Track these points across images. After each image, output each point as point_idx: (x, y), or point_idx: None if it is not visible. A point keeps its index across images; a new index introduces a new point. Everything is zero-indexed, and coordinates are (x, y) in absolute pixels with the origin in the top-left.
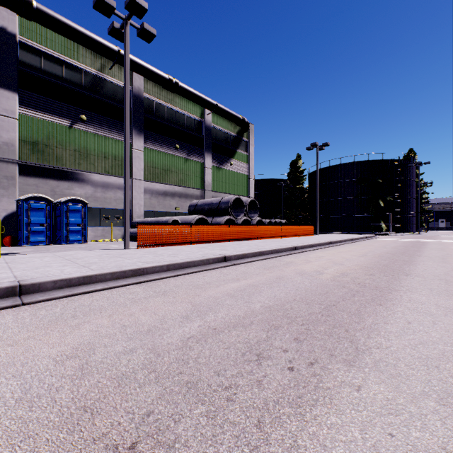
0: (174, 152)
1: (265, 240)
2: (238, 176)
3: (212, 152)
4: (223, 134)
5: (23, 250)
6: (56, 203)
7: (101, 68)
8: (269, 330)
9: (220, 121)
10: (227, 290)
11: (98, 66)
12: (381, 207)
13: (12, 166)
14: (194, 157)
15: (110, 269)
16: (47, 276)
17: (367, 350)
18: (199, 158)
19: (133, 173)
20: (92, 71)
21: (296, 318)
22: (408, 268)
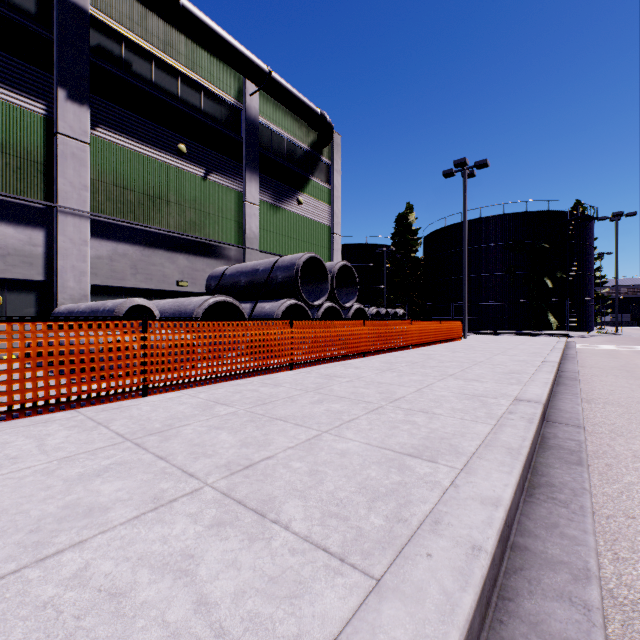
0: (174, 160)
1: (386, 358)
2: (313, 227)
3: (262, 174)
4: (283, 143)
5: None
6: None
7: None
8: None
9: (278, 115)
10: None
11: None
12: (546, 290)
13: None
14: (222, 178)
15: None
16: None
17: None
18: (234, 181)
19: (58, 193)
20: None
21: None
22: None
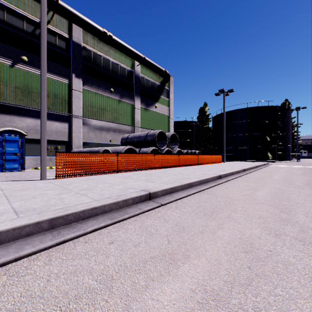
0: (109, 94)
1: (186, 167)
2: (161, 116)
3: (141, 96)
4: (149, 83)
5: None
6: None
7: None
8: None
9: (147, 72)
10: None
11: (39, 15)
12: (267, 141)
13: None
14: (126, 99)
15: None
16: None
17: None
18: (130, 100)
19: (72, 110)
20: (33, 19)
21: None
22: None
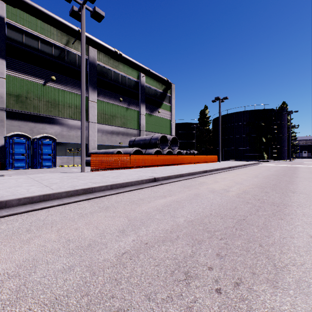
0: (118, 103)
1: (183, 165)
2: (164, 120)
3: (145, 103)
4: (153, 91)
5: (7, 173)
6: (34, 139)
7: (66, 43)
8: (193, 245)
9: (151, 81)
10: (156, 205)
11: (64, 42)
12: (263, 142)
13: (1, 112)
14: (132, 107)
15: (65, 188)
16: (13, 195)
17: (284, 268)
18: (137, 107)
19: (89, 118)
20: (60, 45)
21: (215, 232)
22: (292, 187)
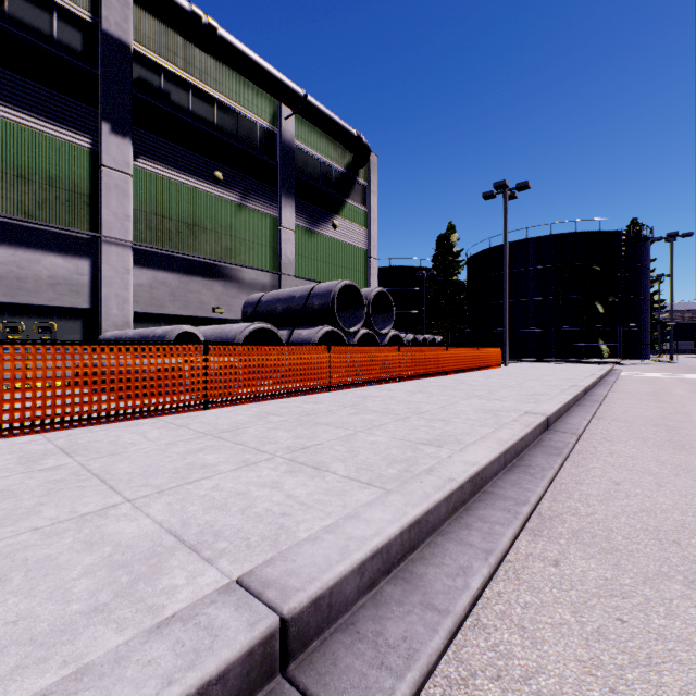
0: (211, 188)
1: (419, 383)
2: (349, 251)
3: (297, 198)
4: (318, 166)
5: None
6: None
7: None
8: None
9: (313, 138)
10: None
11: None
12: (598, 315)
13: None
14: (257, 204)
15: None
16: None
17: None
18: (269, 207)
19: (103, 224)
20: None
21: None
22: None
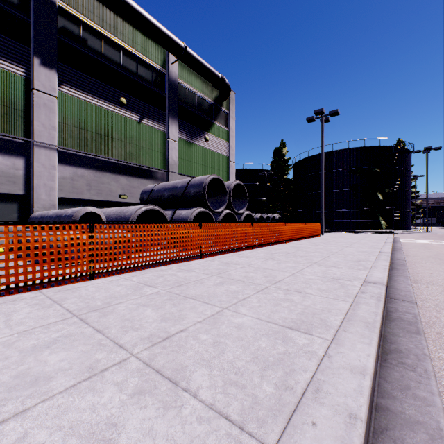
0: (118, 109)
1: (268, 250)
2: (216, 157)
3: (180, 119)
4: (195, 98)
5: None
6: None
7: None
8: None
9: (191, 78)
10: None
11: None
12: (378, 201)
13: None
14: (151, 122)
15: None
16: None
17: None
18: (160, 124)
19: (34, 132)
20: None
21: None
22: None
